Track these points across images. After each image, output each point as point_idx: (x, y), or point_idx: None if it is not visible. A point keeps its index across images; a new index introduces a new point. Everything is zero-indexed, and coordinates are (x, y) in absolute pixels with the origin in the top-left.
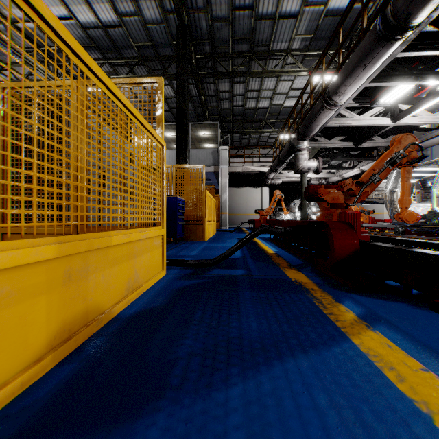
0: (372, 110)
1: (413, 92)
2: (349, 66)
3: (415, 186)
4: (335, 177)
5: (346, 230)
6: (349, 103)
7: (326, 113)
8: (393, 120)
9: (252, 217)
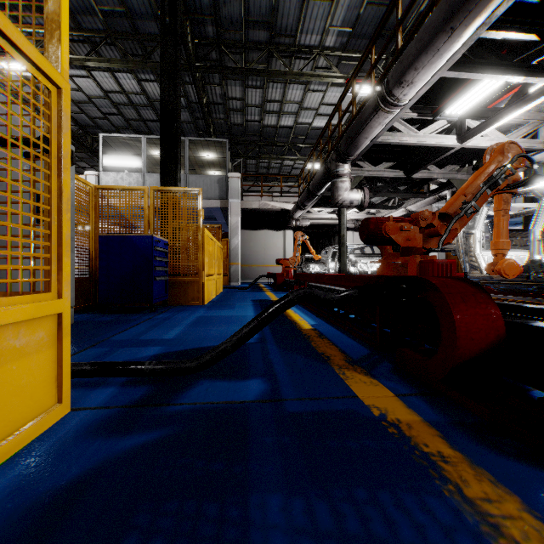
0: (434, 124)
1: (484, 104)
2: (425, 33)
3: (484, 229)
4: None
5: (473, 297)
6: (406, 113)
7: (381, 118)
8: (459, 140)
9: (271, 269)
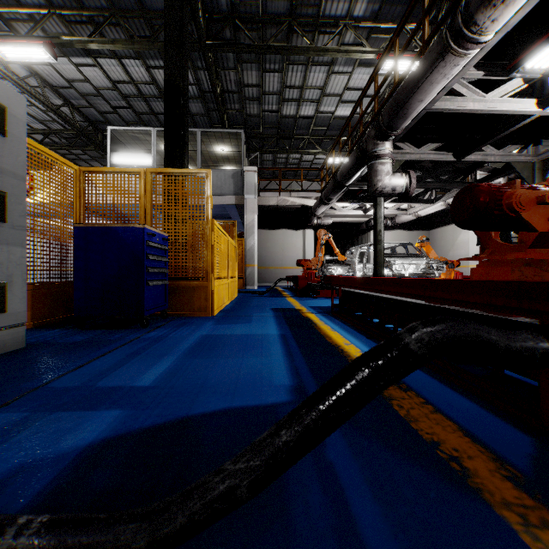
0: (505, 85)
1: None
2: None
3: None
4: (406, 215)
5: None
6: (469, 71)
7: (449, 66)
8: (539, 105)
9: (290, 271)
